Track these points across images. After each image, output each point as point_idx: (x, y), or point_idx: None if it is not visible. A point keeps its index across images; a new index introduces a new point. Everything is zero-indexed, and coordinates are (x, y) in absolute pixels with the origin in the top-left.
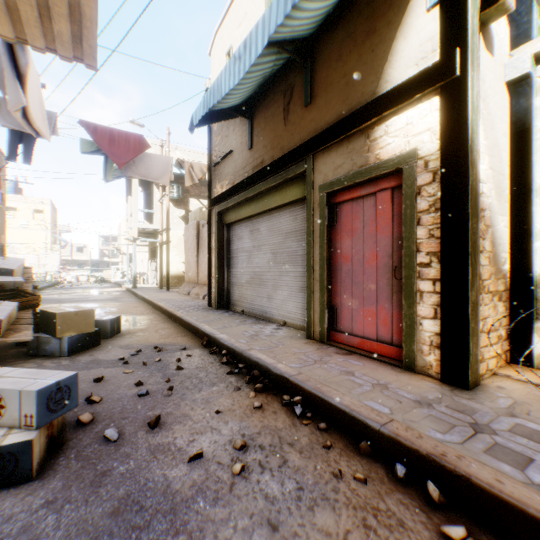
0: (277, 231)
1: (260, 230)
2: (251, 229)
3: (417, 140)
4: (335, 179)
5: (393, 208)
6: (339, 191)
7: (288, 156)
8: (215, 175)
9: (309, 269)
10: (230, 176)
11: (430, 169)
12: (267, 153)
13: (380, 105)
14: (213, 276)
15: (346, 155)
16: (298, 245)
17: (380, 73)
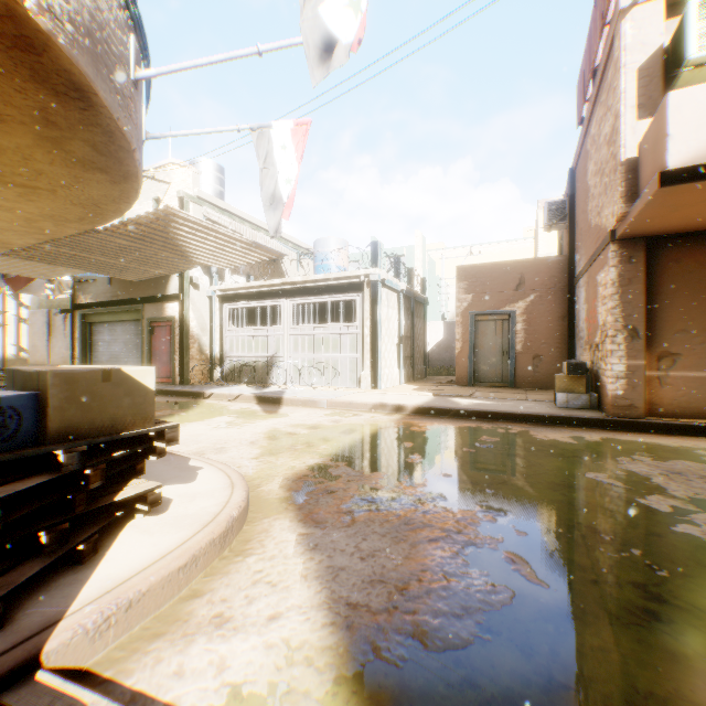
0: (128, 333)
1: (117, 330)
2: (110, 329)
3: (175, 313)
4: (153, 317)
5: (171, 332)
6: (155, 321)
7: (133, 300)
8: (80, 288)
9: (143, 353)
10: (95, 294)
11: (178, 323)
12: (122, 292)
13: (166, 298)
14: (78, 357)
15: (157, 309)
16: (139, 341)
17: (167, 286)
